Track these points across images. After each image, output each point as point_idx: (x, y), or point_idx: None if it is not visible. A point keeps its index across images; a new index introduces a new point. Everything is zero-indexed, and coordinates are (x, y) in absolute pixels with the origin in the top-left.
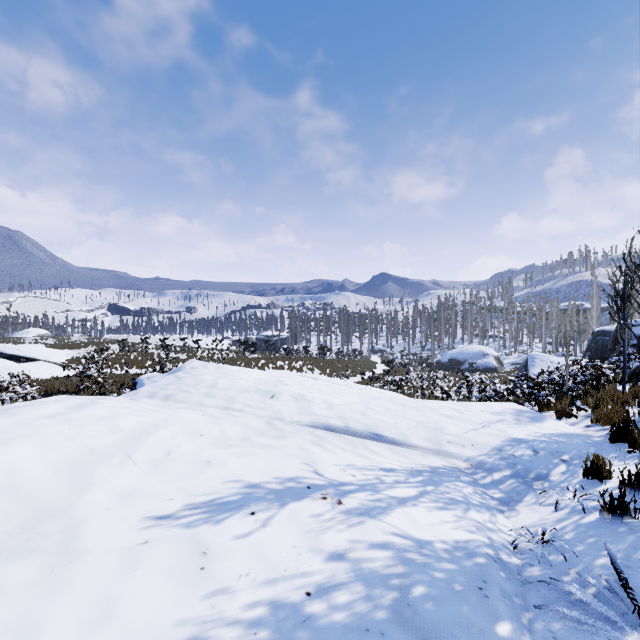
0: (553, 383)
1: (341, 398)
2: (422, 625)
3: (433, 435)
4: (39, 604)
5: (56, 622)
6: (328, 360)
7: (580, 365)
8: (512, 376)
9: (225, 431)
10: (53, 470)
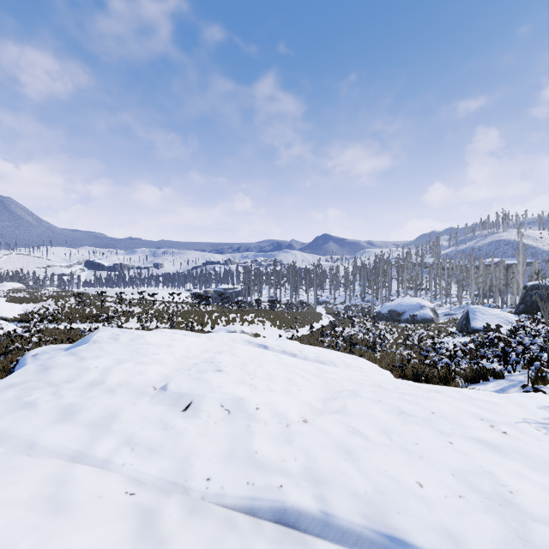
0: (520, 343)
1: (301, 396)
2: None
3: (509, 526)
4: None
5: None
6: (278, 312)
7: (543, 322)
8: (452, 328)
9: None
10: None
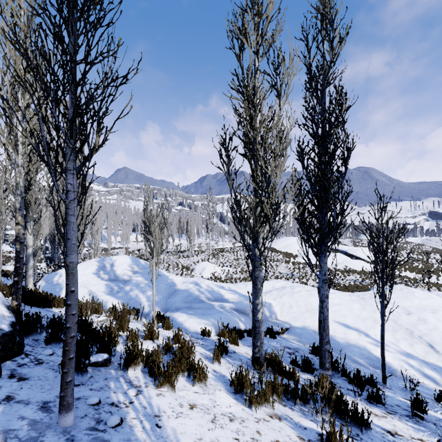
0: None
1: None
2: (346, 348)
3: None
4: (308, 317)
5: (309, 319)
6: None
7: None
8: None
9: (361, 314)
10: (317, 304)
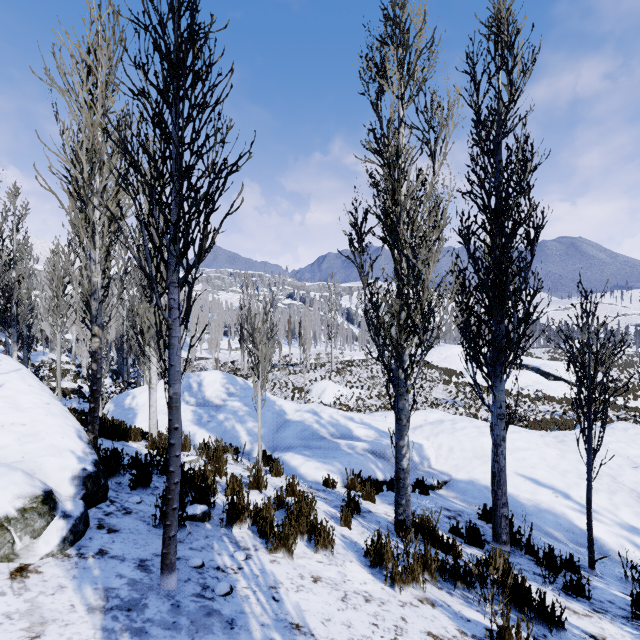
0: None
1: None
2: (535, 514)
3: None
4: (477, 466)
5: (478, 469)
6: None
7: None
8: None
9: (559, 464)
10: (490, 447)
